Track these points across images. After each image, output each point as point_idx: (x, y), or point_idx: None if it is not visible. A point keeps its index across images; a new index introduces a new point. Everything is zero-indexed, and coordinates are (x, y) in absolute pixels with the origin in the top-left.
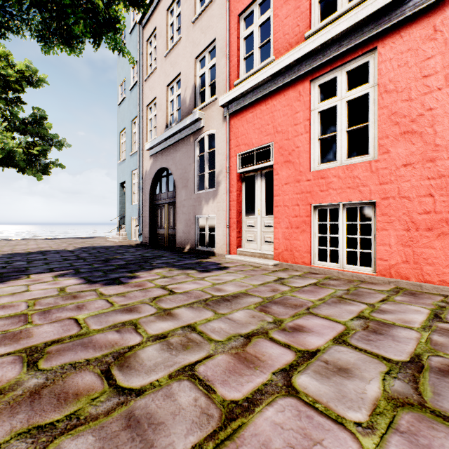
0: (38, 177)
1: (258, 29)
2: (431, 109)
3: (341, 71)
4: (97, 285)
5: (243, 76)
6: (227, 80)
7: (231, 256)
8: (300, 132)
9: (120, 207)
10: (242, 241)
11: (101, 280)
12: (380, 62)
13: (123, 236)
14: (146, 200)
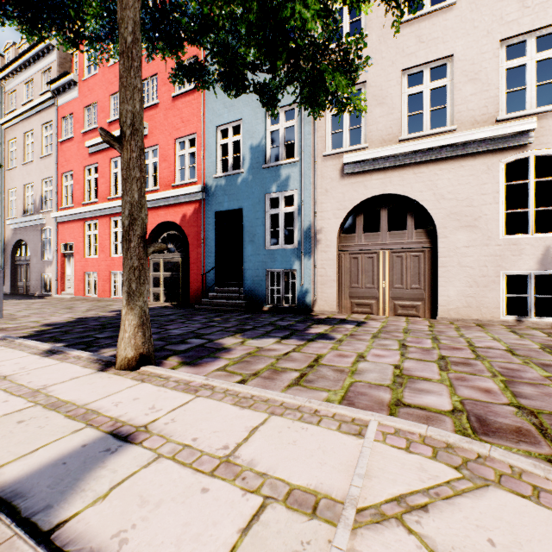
0: None
1: (70, 186)
2: (106, 245)
3: (92, 222)
4: None
5: (63, 206)
6: (56, 205)
7: (56, 295)
8: (82, 241)
9: None
10: (66, 288)
11: None
12: (99, 225)
13: None
14: (8, 260)
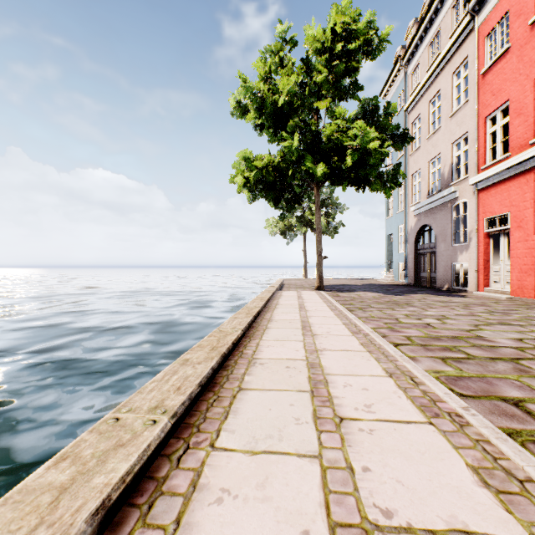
0: (331, 236)
1: (500, 129)
2: None
3: None
4: (391, 295)
5: (487, 164)
6: (475, 166)
7: (476, 292)
8: (527, 207)
9: (387, 254)
10: (489, 282)
11: (392, 295)
12: None
13: (390, 278)
14: (410, 249)
